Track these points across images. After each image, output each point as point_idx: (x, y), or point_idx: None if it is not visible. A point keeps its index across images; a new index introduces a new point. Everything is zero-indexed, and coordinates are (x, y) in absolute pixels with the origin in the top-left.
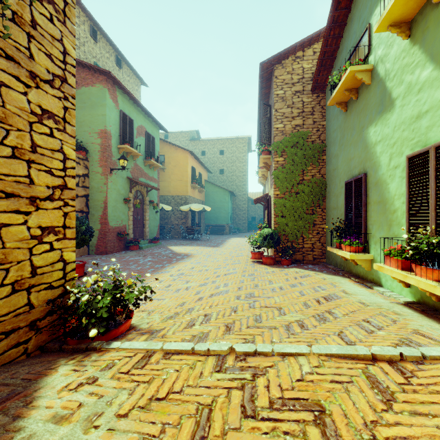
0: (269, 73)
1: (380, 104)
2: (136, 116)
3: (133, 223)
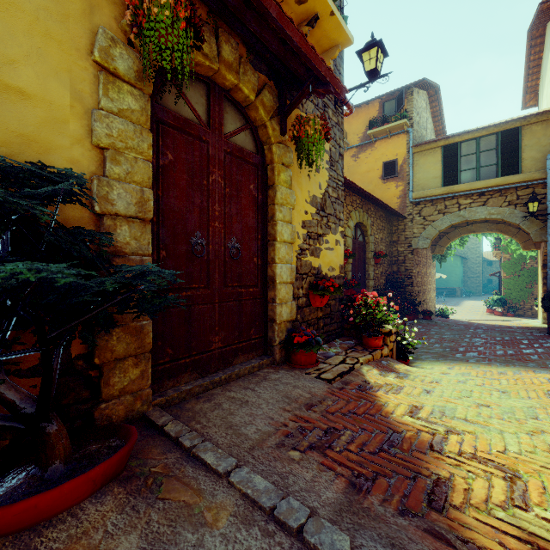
0: None
1: None
2: None
3: None
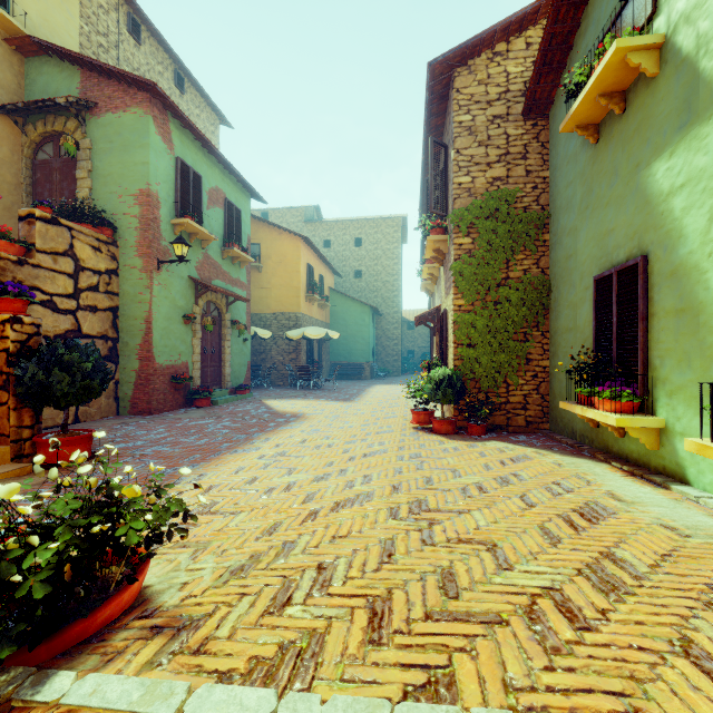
0: (445, 86)
1: (683, 109)
2: (207, 170)
3: (201, 358)
